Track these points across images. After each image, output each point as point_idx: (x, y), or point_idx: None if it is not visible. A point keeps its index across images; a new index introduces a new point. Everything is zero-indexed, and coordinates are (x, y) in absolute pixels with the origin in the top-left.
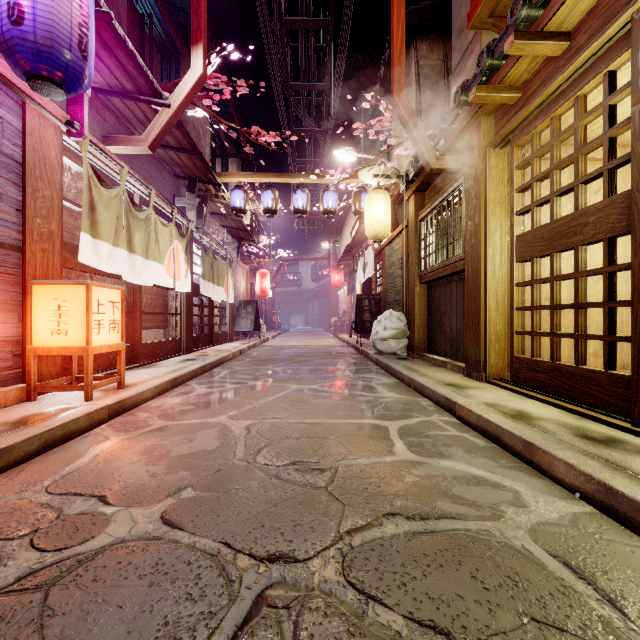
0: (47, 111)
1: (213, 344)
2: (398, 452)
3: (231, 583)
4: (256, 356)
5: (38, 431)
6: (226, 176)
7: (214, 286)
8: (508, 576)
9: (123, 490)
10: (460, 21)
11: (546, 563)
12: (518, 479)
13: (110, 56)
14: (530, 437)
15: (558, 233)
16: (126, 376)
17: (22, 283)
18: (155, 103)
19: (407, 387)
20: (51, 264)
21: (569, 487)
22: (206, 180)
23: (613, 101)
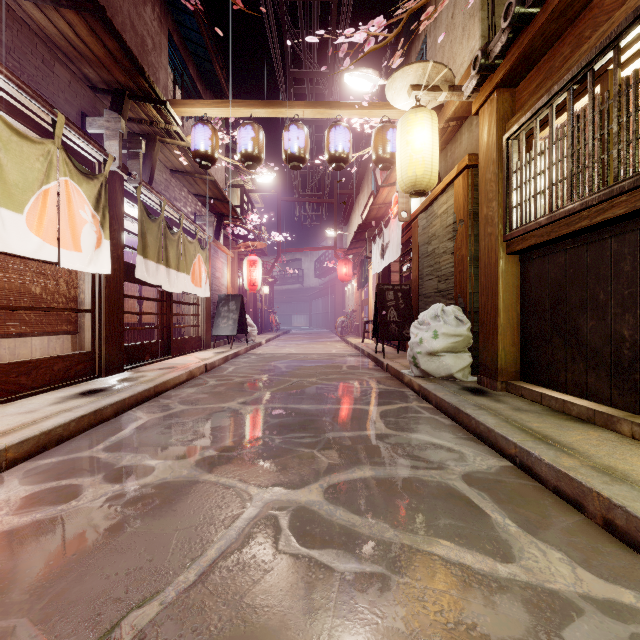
0: None
1: (172, 354)
2: None
3: None
4: (228, 375)
5: None
6: (184, 105)
7: (169, 270)
8: None
9: None
10: None
11: None
12: None
13: None
14: None
15: None
16: None
17: None
18: None
19: (563, 504)
20: None
21: None
22: (141, 95)
23: None
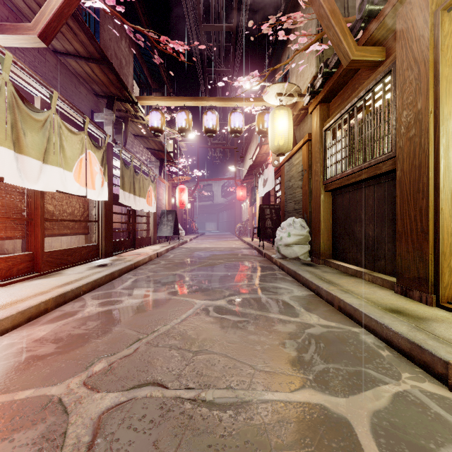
0: None
1: (136, 247)
2: None
3: None
4: (171, 259)
5: None
6: (145, 100)
7: (135, 197)
8: None
9: None
10: None
11: None
12: None
13: None
14: None
15: None
16: (5, 292)
17: None
18: None
19: (327, 304)
20: None
21: None
22: (123, 98)
23: None
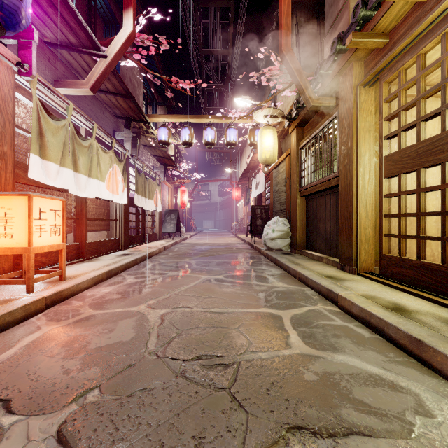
0: None
1: (145, 242)
2: (294, 344)
3: None
4: (177, 251)
5: None
6: (154, 117)
7: (146, 199)
8: None
9: (31, 392)
10: None
11: None
12: (412, 378)
13: (56, 13)
14: (416, 333)
15: (425, 151)
16: (71, 269)
17: None
18: (94, 54)
19: (293, 277)
20: (3, 179)
21: None
22: (139, 119)
23: None
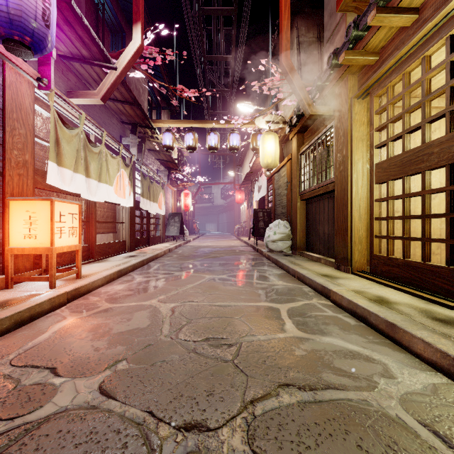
0: (22, 70)
1: (150, 244)
2: (288, 330)
3: (152, 452)
4: (181, 253)
5: (9, 313)
6: (159, 122)
7: (150, 202)
8: (388, 445)
9: (71, 363)
10: (330, 8)
11: (418, 432)
12: (384, 353)
13: (71, 30)
14: (392, 319)
15: (408, 161)
16: (83, 269)
17: (2, 199)
18: (105, 66)
19: (292, 277)
20: (25, 185)
21: (427, 361)
22: (144, 125)
23: (453, 58)
